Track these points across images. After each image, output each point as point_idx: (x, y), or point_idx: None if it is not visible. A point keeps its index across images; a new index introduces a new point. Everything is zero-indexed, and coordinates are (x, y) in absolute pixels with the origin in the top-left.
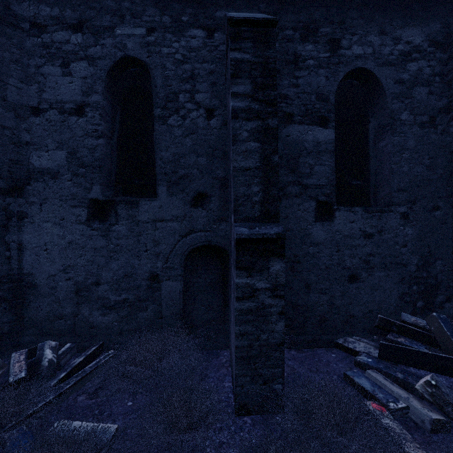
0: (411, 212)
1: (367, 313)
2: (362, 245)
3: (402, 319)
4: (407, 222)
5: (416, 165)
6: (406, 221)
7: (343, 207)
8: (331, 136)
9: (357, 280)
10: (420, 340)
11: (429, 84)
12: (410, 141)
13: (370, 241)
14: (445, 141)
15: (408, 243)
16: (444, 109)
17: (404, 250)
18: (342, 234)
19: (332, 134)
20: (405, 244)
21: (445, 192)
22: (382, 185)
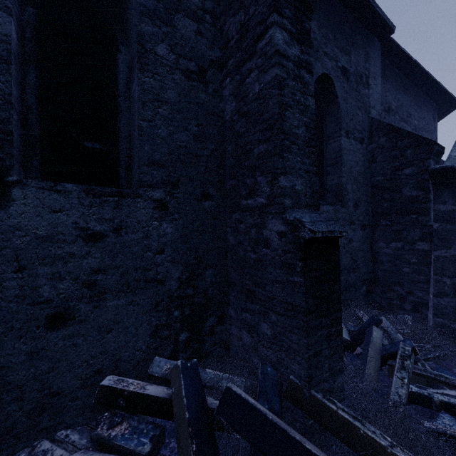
0: (172, 200)
1: (91, 377)
2: (80, 255)
3: (149, 373)
4: (165, 215)
5: (179, 130)
6: (164, 214)
7: (35, 181)
8: (2, 26)
9: (69, 321)
10: (157, 414)
11: (198, 20)
12: (170, 91)
13: (98, 247)
14: (218, 107)
15: (166, 246)
16: (216, 63)
17: (160, 259)
18: (33, 235)
19: (4, 24)
20: (163, 249)
21: (218, 176)
22: (134, 154)
